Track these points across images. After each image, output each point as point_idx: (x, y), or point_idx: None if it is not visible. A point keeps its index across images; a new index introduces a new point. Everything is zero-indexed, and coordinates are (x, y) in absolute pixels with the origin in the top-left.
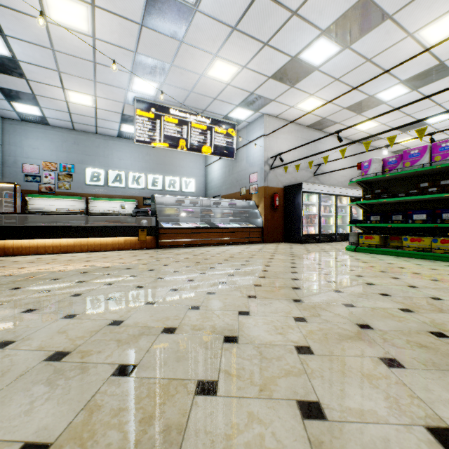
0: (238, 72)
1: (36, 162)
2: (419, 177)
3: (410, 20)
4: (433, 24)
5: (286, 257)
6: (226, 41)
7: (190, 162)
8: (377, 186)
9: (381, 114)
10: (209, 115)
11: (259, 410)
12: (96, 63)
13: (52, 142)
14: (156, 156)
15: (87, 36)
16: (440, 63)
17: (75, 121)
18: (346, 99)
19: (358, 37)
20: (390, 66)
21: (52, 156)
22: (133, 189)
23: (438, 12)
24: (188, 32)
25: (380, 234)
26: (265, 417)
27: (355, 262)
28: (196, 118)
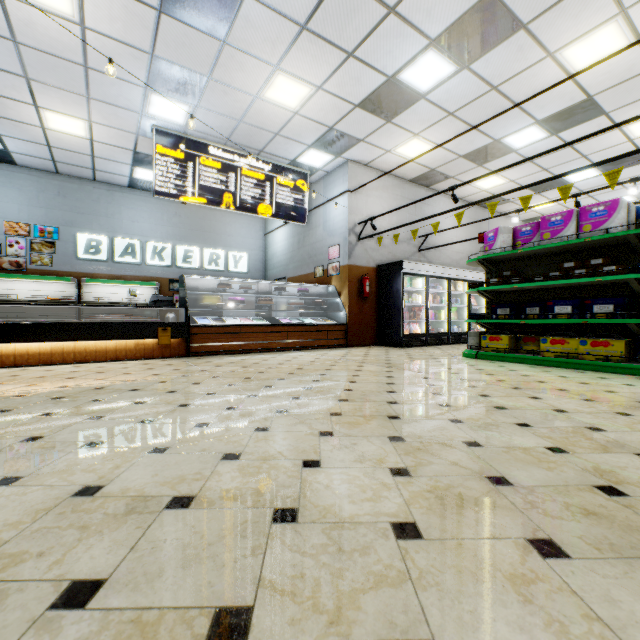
0: (310, 95)
1: None
2: (561, 254)
3: (550, 33)
4: (581, 42)
5: (380, 367)
6: (291, 46)
7: (241, 228)
8: (505, 266)
9: (511, 165)
10: (268, 158)
11: None
12: (89, 68)
13: (22, 191)
14: (189, 217)
15: (71, 23)
16: (589, 98)
17: (59, 159)
18: (464, 144)
19: (480, 53)
20: (523, 99)
21: (21, 214)
22: (154, 267)
23: (588, 24)
24: (233, 28)
25: (510, 334)
26: None
27: (477, 375)
28: (249, 162)
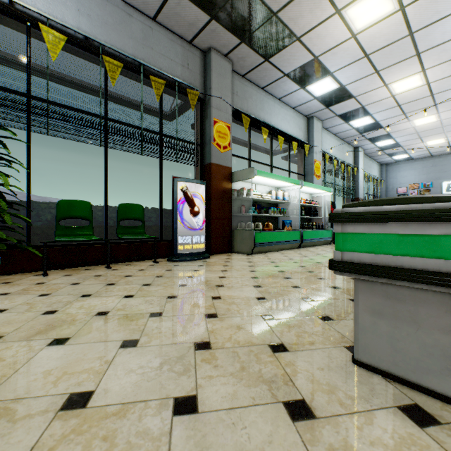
0: None
1: (404, 185)
2: None
3: None
4: None
5: None
6: None
7: None
8: None
9: None
10: None
11: None
12: (443, 126)
13: (415, 169)
14: None
15: (436, 122)
16: None
17: (432, 152)
18: None
19: None
20: None
21: (415, 179)
22: None
23: None
24: None
25: None
26: None
27: None
28: None
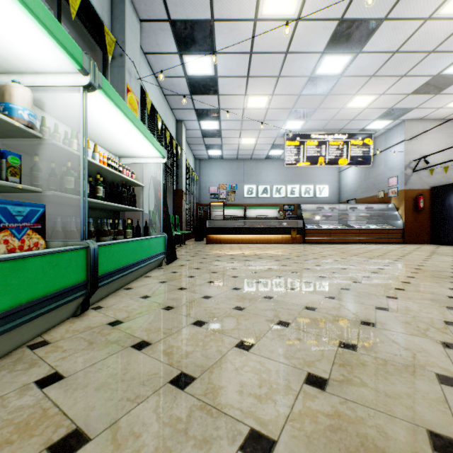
0: (375, 99)
1: (215, 185)
2: None
3: None
4: None
5: (424, 253)
6: (364, 85)
7: (323, 170)
8: None
9: None
10: (345, 131)
11: (386, 280)
12: (264, 120)
13: (224, 170)
14: (293, 169)
15: (263, 109)
16: None
17: (239, 154)
18: None
19: None
20: None
21: (224, 180)
22: (276, 198)
23: None
24: (333, 89)
25: None
26: (388, 281)
27: None
28: (333, 136)
